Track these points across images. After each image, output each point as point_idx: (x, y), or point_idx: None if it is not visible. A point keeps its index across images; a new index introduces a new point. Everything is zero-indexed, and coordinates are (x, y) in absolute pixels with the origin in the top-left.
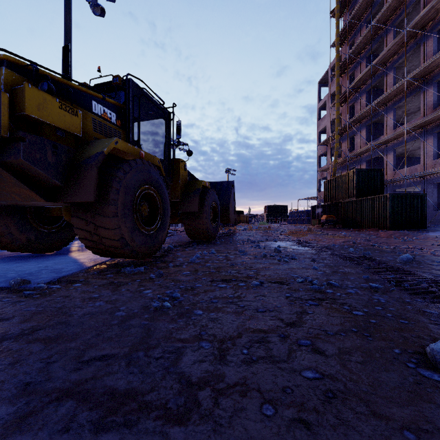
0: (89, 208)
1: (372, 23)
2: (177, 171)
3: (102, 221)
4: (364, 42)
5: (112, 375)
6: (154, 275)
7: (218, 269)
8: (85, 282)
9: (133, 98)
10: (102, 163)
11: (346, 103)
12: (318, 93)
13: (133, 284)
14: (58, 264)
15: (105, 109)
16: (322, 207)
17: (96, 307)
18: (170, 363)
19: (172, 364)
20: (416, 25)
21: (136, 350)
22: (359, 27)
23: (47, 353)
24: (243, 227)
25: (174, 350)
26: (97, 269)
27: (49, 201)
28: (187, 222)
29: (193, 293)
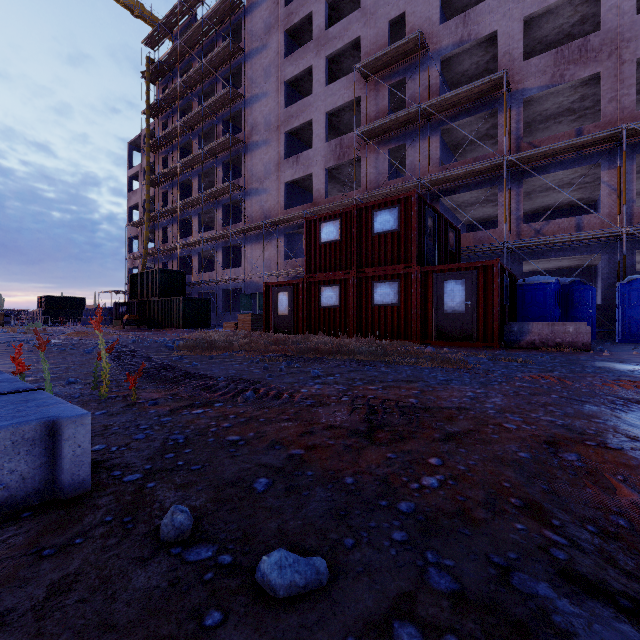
0: None
1: (180, 121)
2: None
3: None
4: (175, 133)
5: None
6: None
7: None
8: None
9: None
10: None
11: (160, 187)
12: (129, 156)
13: None
14: None
15: None
16: (127, 305)
17: None
18: None
19: None
20: (210, 150)
21: None
22: (172, 111)
23: None
24: None
25: None
26: None
27: None
28: None
29: None
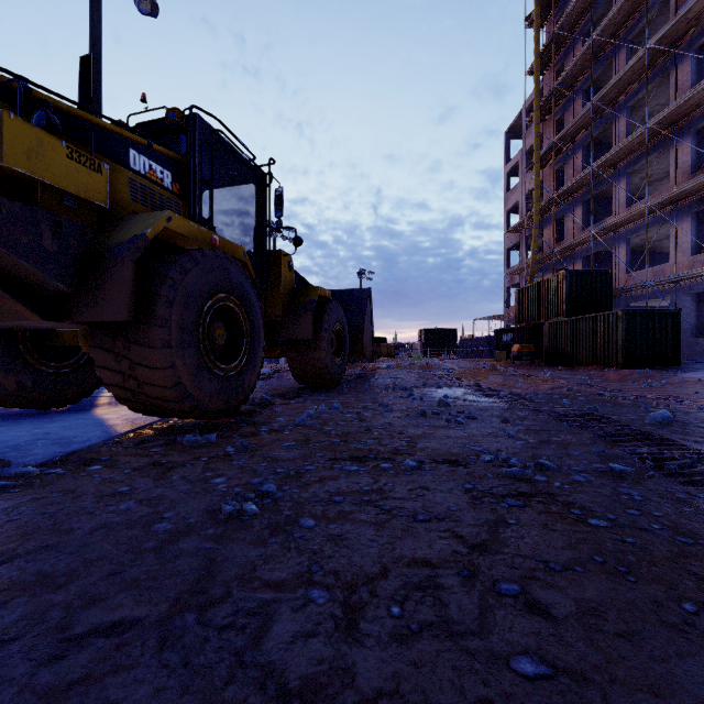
0: (120, 332)
1: (593, 35)
2: (276, 271)
3: (142, 354)
4: (580, 66)
5: (125, 671)
6: (233, 448)
7: (345, 438)
8: (110, 462)
9: (201, 147)
10: (146, 256)
11: (551, 165)
12: (506, 148)
13: (193, 467)
14: (69, 428)
15: (153, 164)
16: (512, 332)
17: (120, 513)
18: (247, 640)
19: (250, 642)
20: (663, 38)
21: (182, 609)
22: (572, 42)
23: (4, 617)
24: (386, 363)
25: (258, 608)
26: (135, 437)
27: (49, 319)
28: (293, 356)
29: (300, 484)
